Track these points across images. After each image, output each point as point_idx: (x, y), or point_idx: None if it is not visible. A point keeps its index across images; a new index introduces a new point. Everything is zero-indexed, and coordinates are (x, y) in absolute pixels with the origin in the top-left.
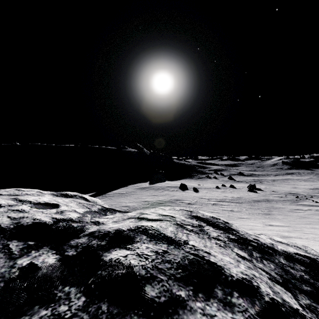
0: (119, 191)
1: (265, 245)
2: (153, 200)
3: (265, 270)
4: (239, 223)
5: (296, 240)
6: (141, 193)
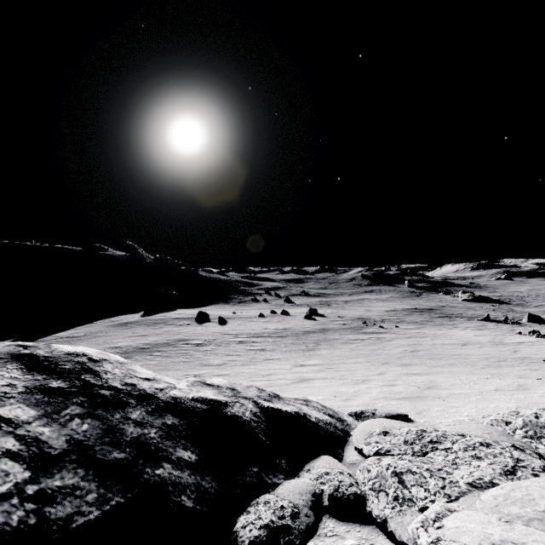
0: (72, 332)
1: (135, 393)
2: (134, 343)
3: (36, 438)
4: (259, 367)
5: (315, 382)
6: (116, 333)
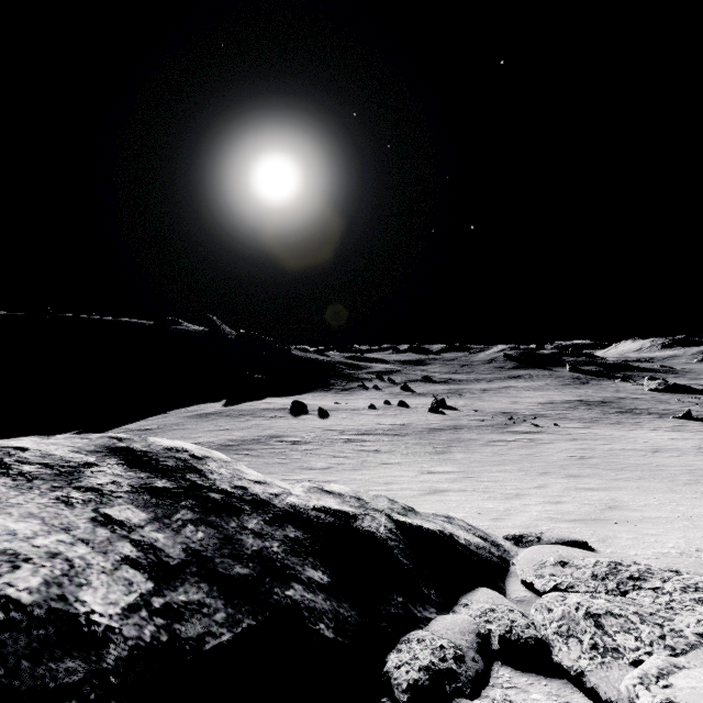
0: (144, 424)
1: (248, 498)
2: (217, 439)
3: (151, 545)
4: (375, 473)
5: (451, 495)
6: (195, 425)
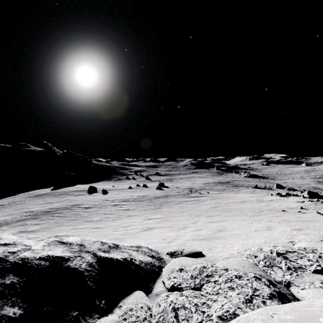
0: None
1: None
2: (43, 208)
3: None
4: (123, 221)
5: (155, 230)
6: (31, 201)
